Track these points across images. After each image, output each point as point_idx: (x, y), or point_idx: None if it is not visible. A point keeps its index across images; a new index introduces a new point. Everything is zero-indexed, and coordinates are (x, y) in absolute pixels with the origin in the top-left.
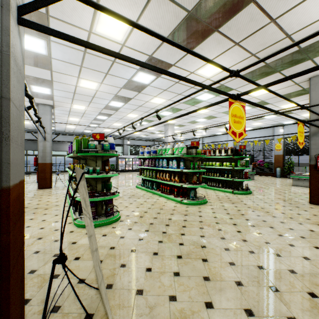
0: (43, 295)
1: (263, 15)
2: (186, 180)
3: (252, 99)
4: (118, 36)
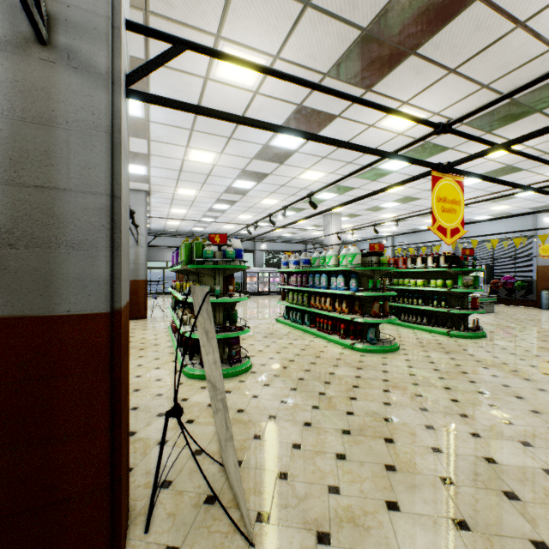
0: (148, 465)
1: (500, 17)
2: (361, 310)
3: (487, 164)
4: (249, 79)
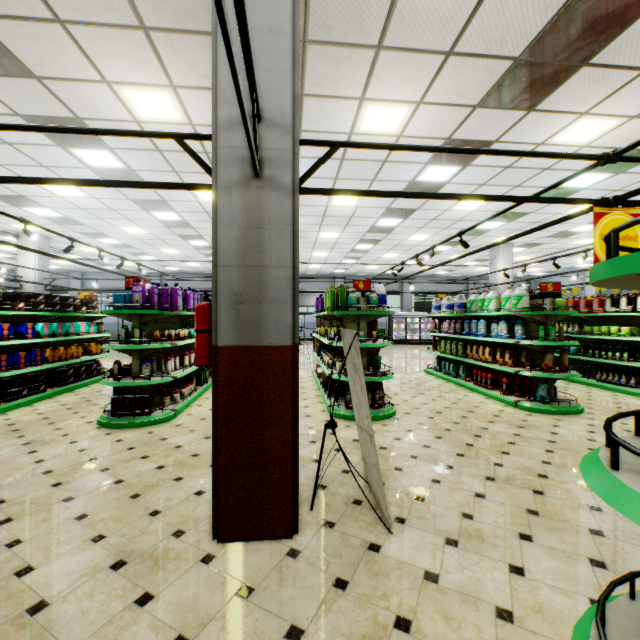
0: (307, 473)
1: None
2: (529, 363)
3: None
4: (392, 126)
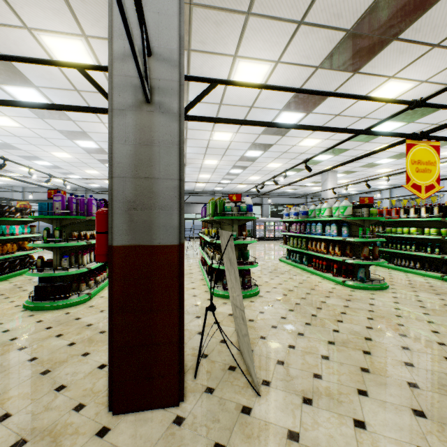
0: (192, 344)
1: None
2: (352, 253)
3: None
4: (257, 80)
